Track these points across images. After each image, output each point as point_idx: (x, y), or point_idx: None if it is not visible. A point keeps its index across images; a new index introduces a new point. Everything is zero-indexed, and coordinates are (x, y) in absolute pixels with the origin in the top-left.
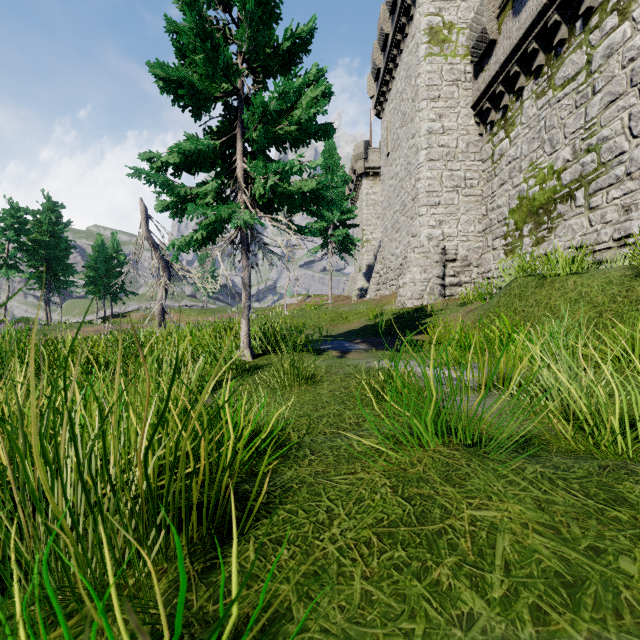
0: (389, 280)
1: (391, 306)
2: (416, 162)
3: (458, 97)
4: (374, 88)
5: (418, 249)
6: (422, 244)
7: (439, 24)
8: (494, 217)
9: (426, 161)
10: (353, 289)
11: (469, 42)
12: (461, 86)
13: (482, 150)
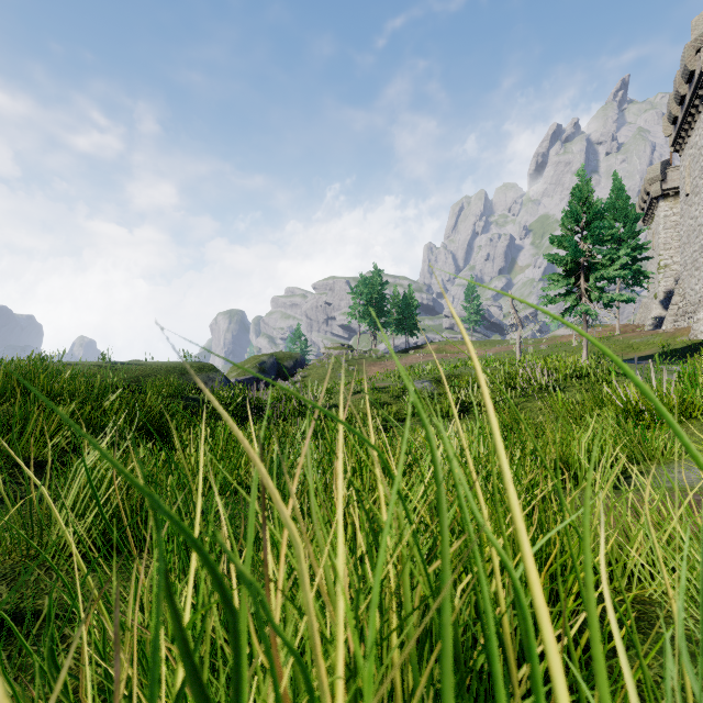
0: (687, 313)
1: (683, 338)
2: None
3: None
4: (671, 128)
5: None
6: None
7: None
8: None
9: None
10: (646, 317)
11: None
12: None
13: None
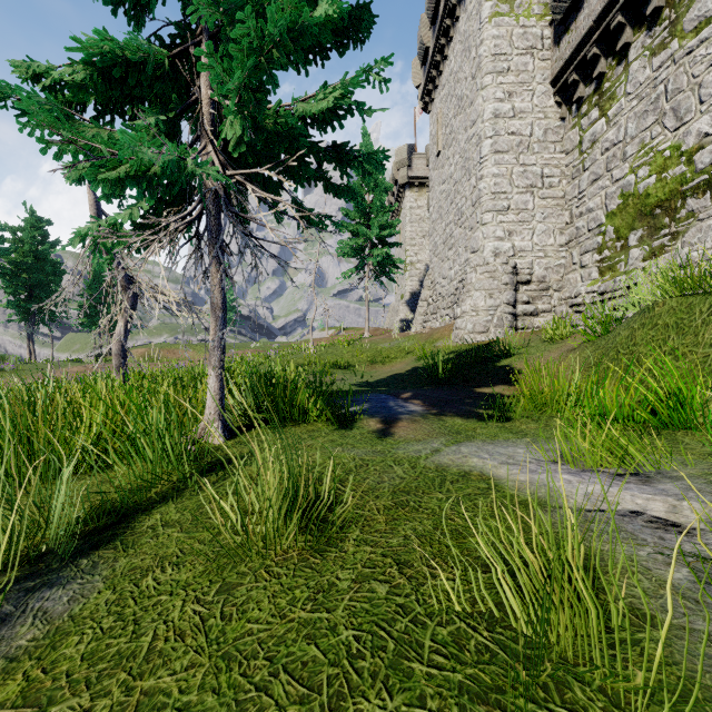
0: (440, 309)
1: (446, 342)
2: (478, 155)
3: (533, 70)
4: (421, 75)
5: (481, 268)
6: (486, 261)
7: None
8: (583, 225)
9: (491, 153)
10: (394, 321)
11: None
12: (537, 55)
13: (564, 139)
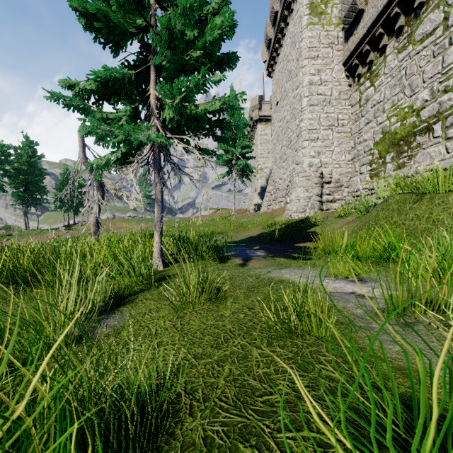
0: (278, 198)
1: (280, 218)
2: (300, 107)
3: (332, 56)
4: (266, 55)
5: (301, 174)
6: (305, 170)
7: (318, 0)
8: (361, 149)
9: (308, 106)
10: (250, 204)
11: (341, 13)
12: (335, 48)
13: (351, 97)
